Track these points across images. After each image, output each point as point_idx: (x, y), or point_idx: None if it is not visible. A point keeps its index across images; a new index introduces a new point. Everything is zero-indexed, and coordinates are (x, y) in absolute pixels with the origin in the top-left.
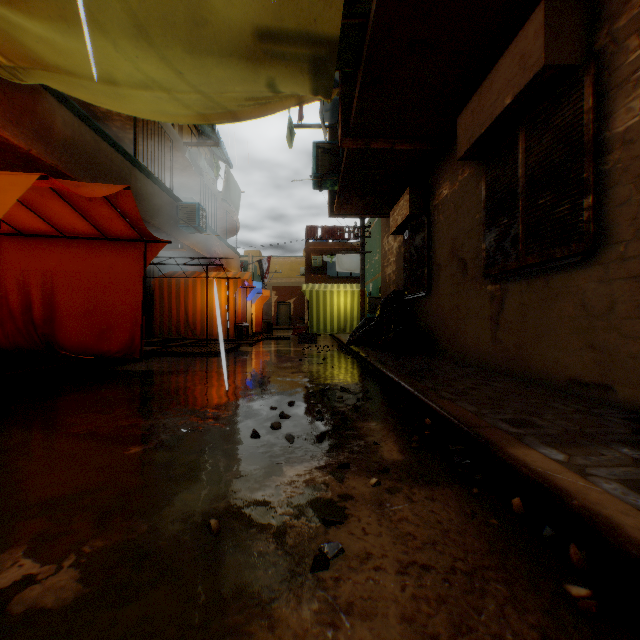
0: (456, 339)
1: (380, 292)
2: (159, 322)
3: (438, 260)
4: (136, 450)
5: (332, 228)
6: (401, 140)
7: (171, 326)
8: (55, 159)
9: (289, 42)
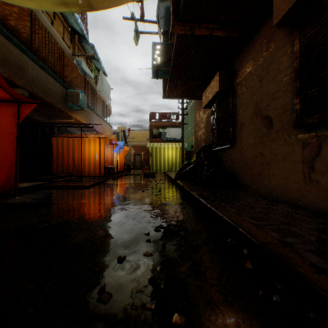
0: (260, 178)
1: (191, 148)
2: (56, 165)
3: (241, 121)
4: None
5: (164, 113)
6: (218, 26)
7: (64, 167)
8: None
9: None
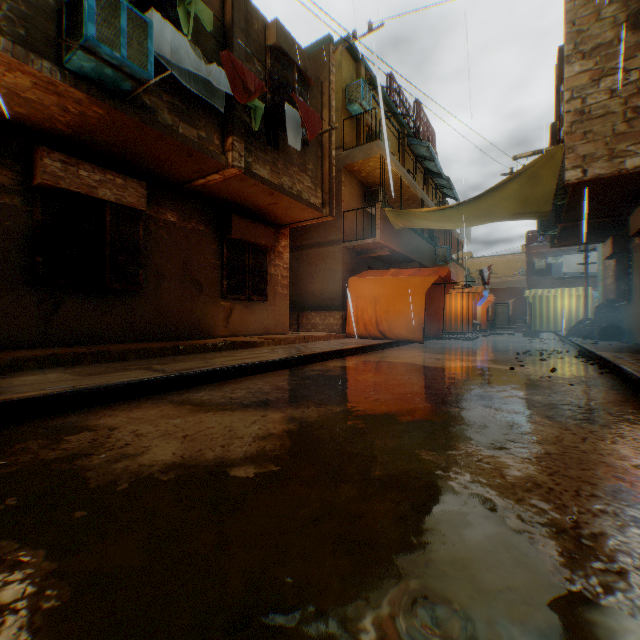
0: (638, 331)
1: None
2: None
3: (631, 282)
4: (483, 353)
5: None
6: (596, 219)
7: None
8: (403, 251)
9: (526, 214)
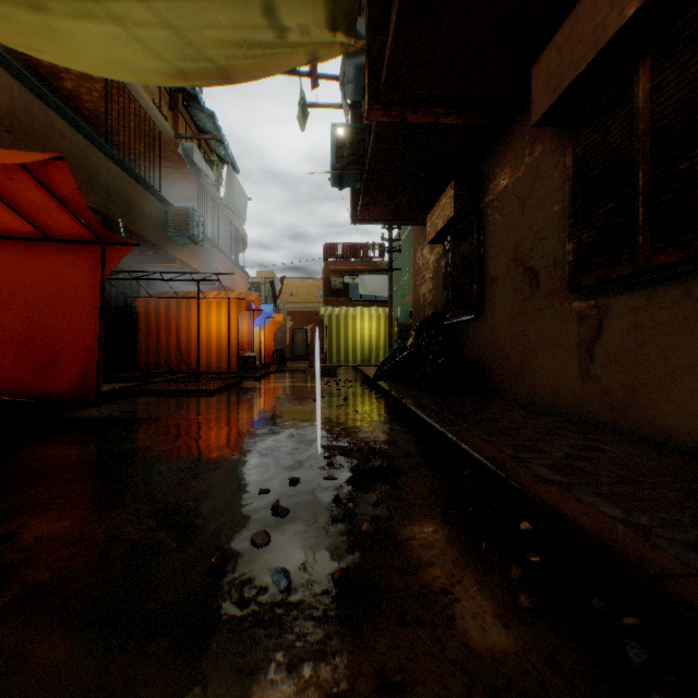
0: (521, 375)
1: (410, 317)
2: (145, 352)
3: (493, 272)
4: None
5: (354, 245)
6: (448, 110)
7: (160, 357)
8: None
9: None
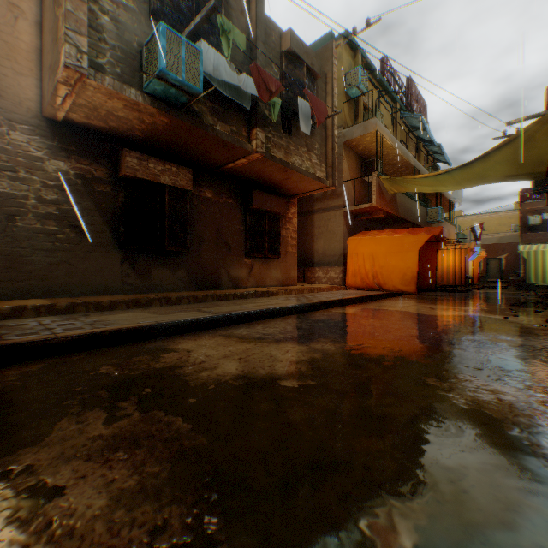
0: None
1: None
2: None
3: None
4: (475, 304)
5: None
6: None
7: None
8: (397, 213)
9: (520, 175)
